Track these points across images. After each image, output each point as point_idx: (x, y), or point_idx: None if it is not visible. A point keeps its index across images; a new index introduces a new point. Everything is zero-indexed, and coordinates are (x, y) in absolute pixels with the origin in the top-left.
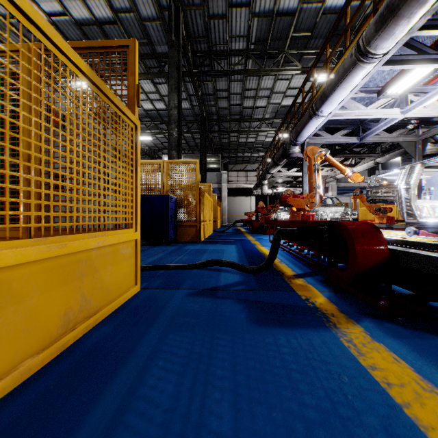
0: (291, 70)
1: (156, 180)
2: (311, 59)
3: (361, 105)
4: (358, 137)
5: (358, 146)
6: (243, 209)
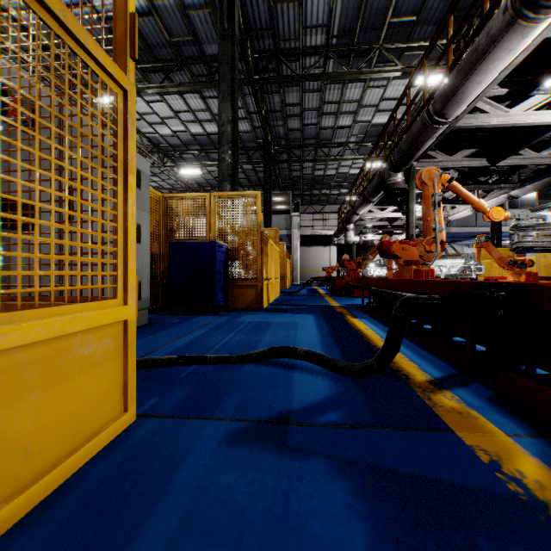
0: (388, 71)
1: (200, 221)
2: (415, 56)
3: (502, 107)
4: (489, 158)
5: (484, 174)
6: (320, 262)
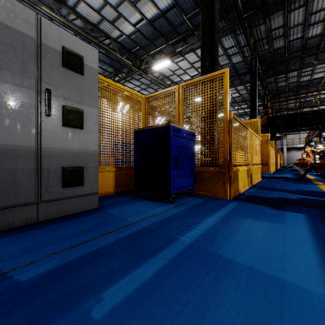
0: None
1: None
2: None
3: None
4: None
5: None
6: (296, 157)
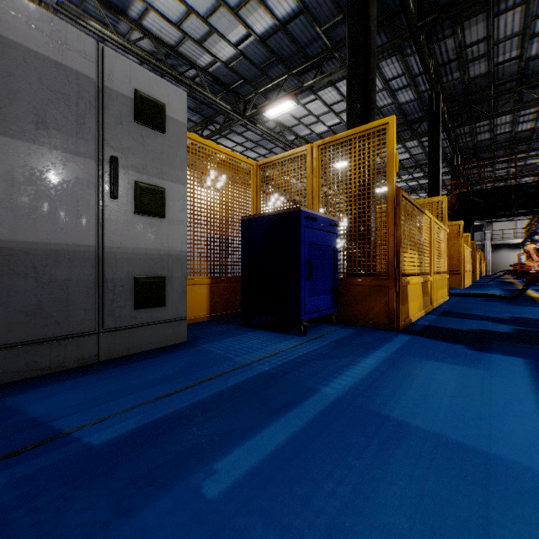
0: None
1: None
2: None
3: None
4: None
5: None
6: (509, 260)
